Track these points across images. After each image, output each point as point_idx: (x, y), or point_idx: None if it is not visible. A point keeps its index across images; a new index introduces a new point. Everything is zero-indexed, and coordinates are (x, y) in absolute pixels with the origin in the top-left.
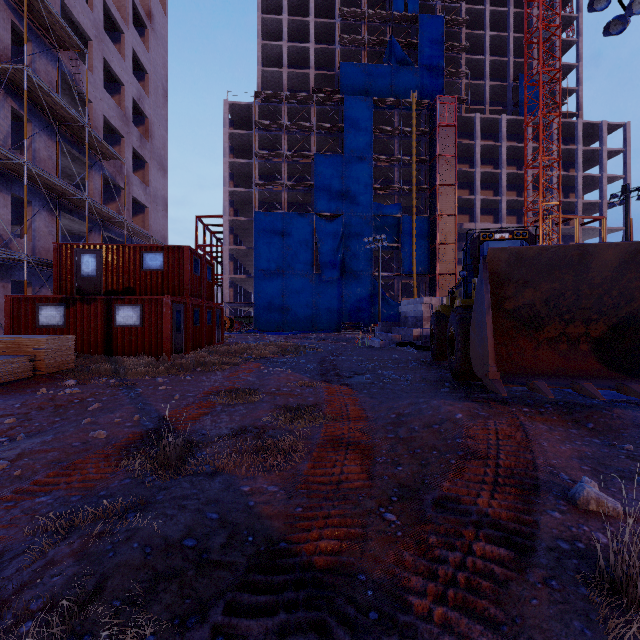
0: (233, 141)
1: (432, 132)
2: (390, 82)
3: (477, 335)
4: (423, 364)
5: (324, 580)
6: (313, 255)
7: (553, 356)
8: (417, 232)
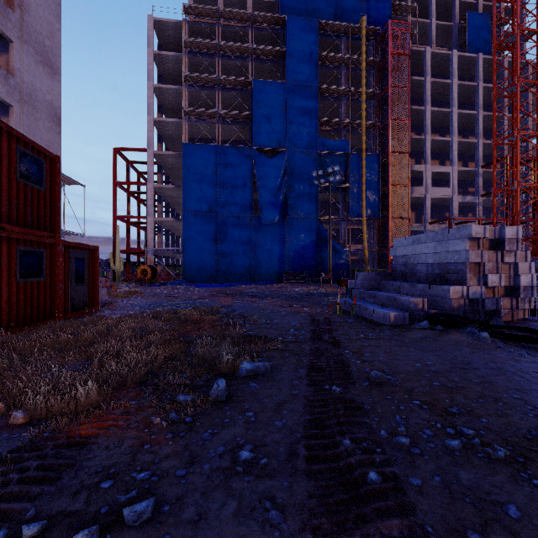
0: (160, 67)
1: (382, 63)
2: (335, 11)
3: None
4: None
5: None
6: (251, 195)
7: None
8: (366, 172)
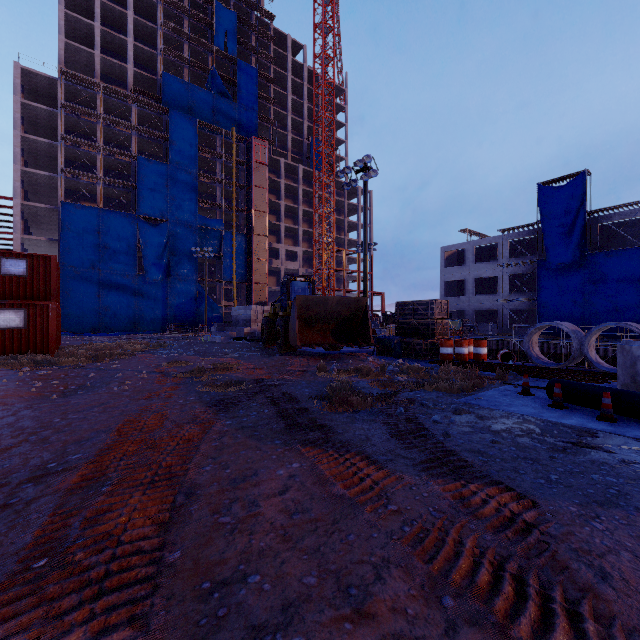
0: (25, 111)
1: (249, 164)
2: (212, 108)
3: (292, 329)
4: (259, 348)
5: (269, 379)
6: (136, 256)
7: (318, 337)
8: (237, 246)
